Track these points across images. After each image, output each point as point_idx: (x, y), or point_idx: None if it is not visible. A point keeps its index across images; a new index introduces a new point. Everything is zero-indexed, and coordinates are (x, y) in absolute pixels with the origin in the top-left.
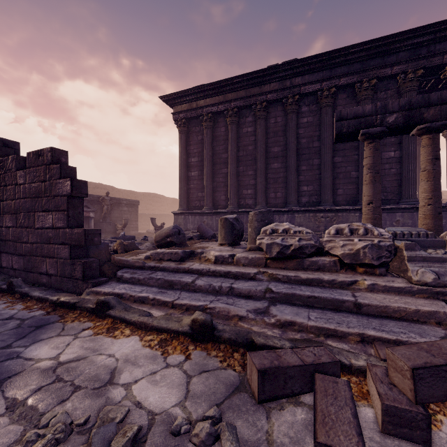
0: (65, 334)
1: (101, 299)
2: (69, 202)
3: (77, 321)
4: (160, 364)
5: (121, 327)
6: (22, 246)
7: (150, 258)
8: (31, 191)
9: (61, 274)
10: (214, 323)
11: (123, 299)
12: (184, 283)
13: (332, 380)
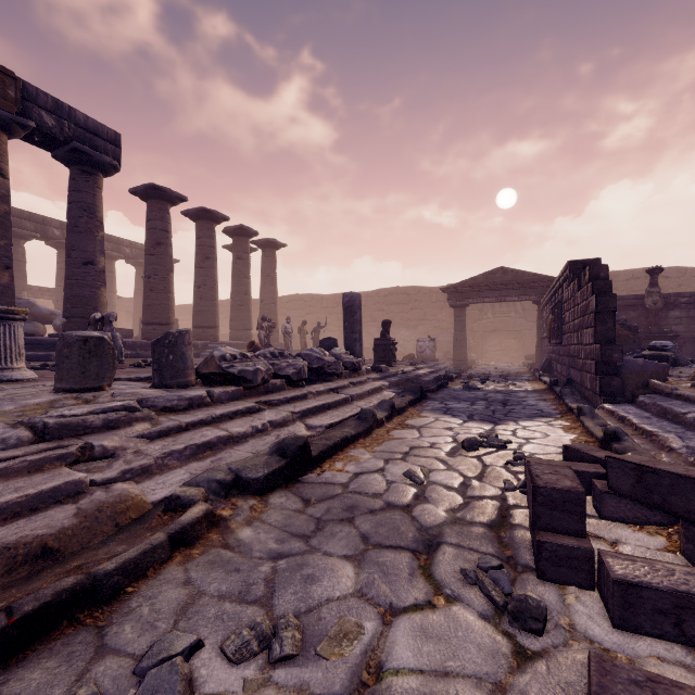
0: (547, 423)
1: (578, 406)
2: (596, 319)
3: (565, 420)
4: (559, 445)
5: (579, 429)
6: (579, 362)
7: (694, 387)
8: (582, 310)
9: (592, 389)
10: (624, 438)
11: (612, 416)
12: (674, 412)
13: (597, 468)
